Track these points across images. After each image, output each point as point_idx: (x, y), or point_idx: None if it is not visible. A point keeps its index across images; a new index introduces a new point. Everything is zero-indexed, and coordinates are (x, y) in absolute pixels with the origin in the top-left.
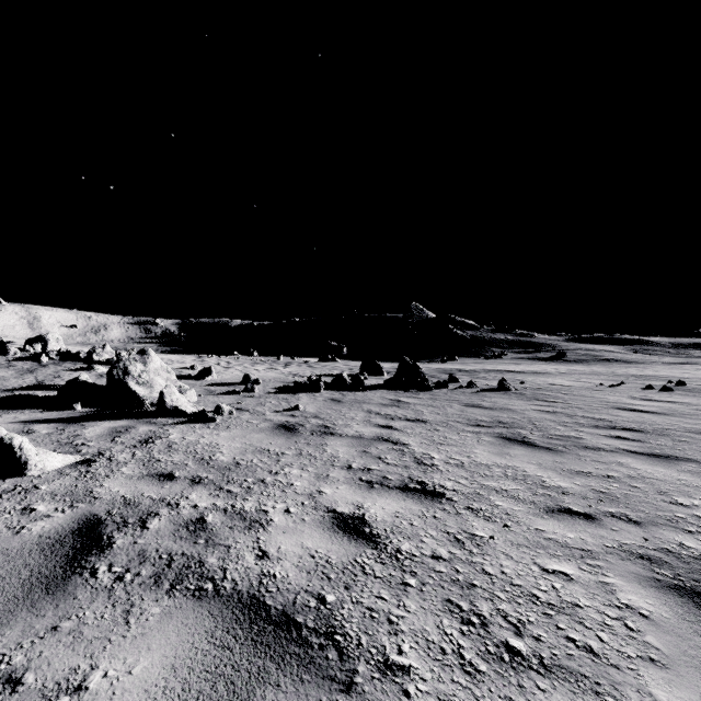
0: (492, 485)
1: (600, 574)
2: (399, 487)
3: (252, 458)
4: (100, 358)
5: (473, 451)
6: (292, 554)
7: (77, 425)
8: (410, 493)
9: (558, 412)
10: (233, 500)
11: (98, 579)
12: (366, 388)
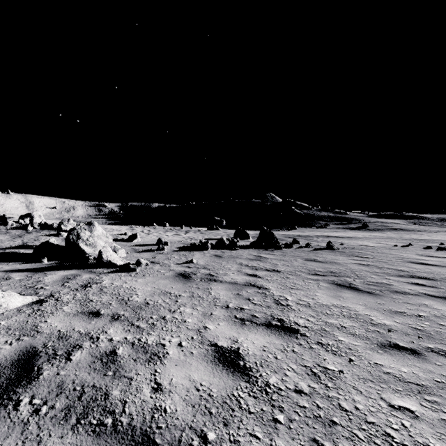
0: (333, 323)
1: (440, 411)
2: (264, 324)
3: (158, 299)
4: (66, 228)
5: (316, 294)
6: (181, 387)
7: (41, 273)
8: (272, 329)
9: (370, 265)
10: (140, 334)
11: (18, 412)
12: (238, 247)
